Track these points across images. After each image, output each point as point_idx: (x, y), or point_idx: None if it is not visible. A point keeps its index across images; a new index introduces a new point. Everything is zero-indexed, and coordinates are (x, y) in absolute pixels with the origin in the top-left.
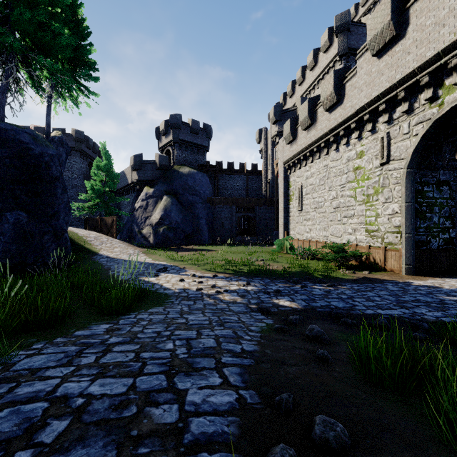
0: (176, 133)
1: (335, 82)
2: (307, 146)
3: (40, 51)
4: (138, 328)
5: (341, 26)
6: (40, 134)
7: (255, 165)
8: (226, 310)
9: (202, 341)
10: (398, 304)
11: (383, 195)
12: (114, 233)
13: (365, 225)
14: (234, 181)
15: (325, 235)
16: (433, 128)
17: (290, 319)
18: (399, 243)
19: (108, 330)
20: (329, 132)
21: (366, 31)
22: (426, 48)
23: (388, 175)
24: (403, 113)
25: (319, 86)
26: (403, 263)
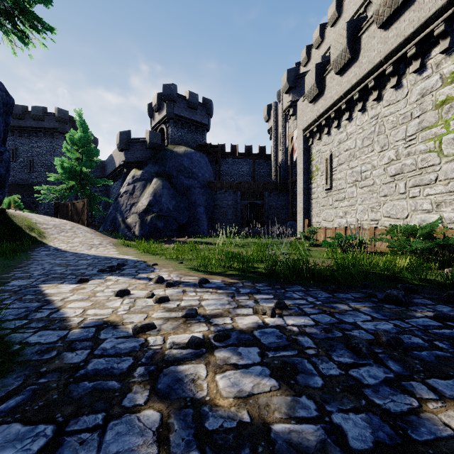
0: (170, 107)
1: None
2: (342, 95)
3: None
4: None
5: None
6: None
7: (263, 148)
8: None
9: None
10: None
11: None
12: (85, 220)
13: None
14: (239, 165)
15: (373, 219)
16: None
17: None
18: None
19: None
20: (385, 59)
21: None
22: None
23: None
24: None
25: None
26: None
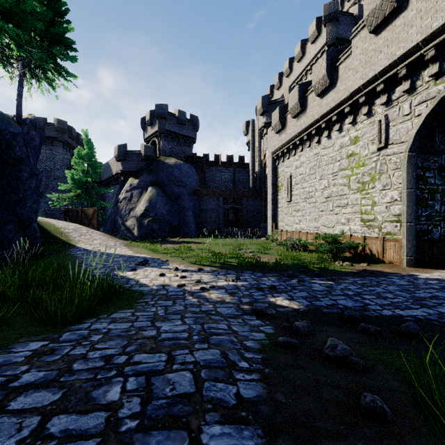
0: (161, 124)
1: (327, 64)
2: (297, 134)
3: (7, 22)
4: (82, 349)
5: (330, 15)
6: (9, 115)
7: (243, 157)
8: (212, 313)
9: (172, 379)
10: (416, 302)
11: (380, 182)
12: (95, 224)
13: (360, 214)
14: (221, 173)
15: (316, 226)
16: (439, 107)
17: (295, 326)
18: (399, 233)
19: (35, 353)
20: (321, 118)
21: (354, 22)
22: (432, 18)
23: (386, 160)
24: (403, 92)
25: (307, 77)
26: (404, 254)
